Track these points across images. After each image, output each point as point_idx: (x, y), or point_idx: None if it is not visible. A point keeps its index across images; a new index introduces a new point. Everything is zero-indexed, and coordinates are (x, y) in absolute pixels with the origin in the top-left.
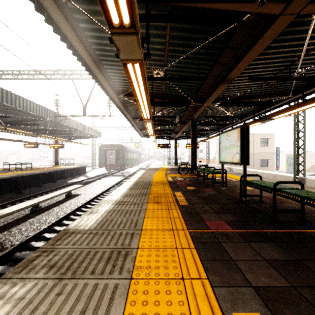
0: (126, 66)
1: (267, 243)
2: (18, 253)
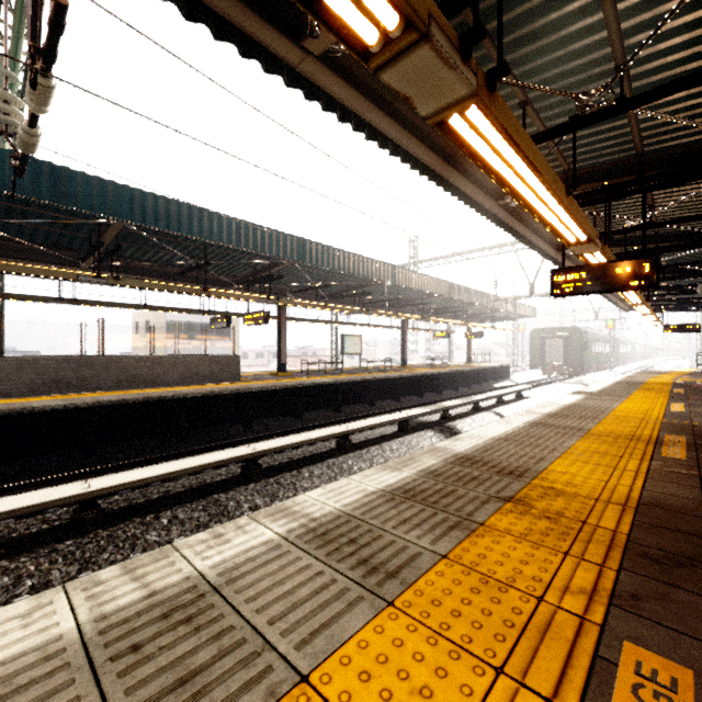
0: None
1: None
2: None
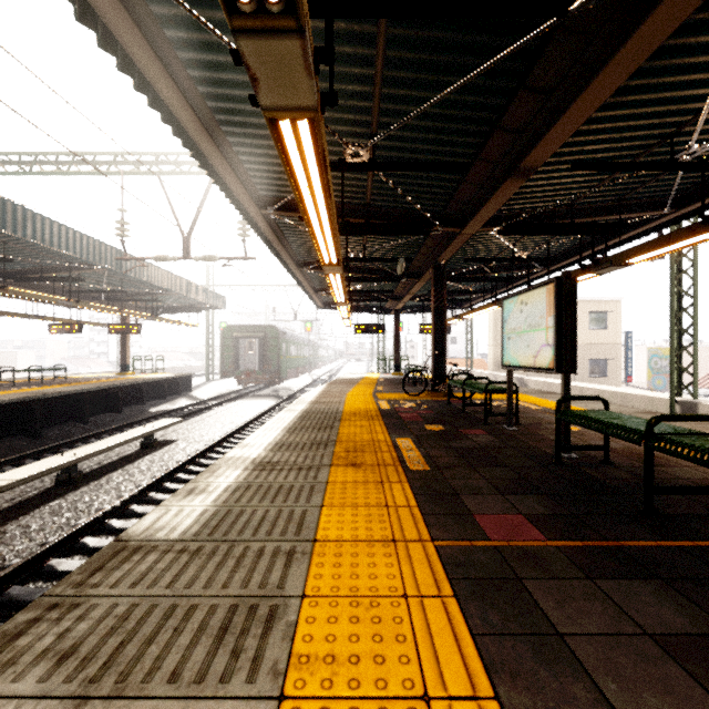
0: (278, 127)
1: (644, 582)
2: (16, 588)
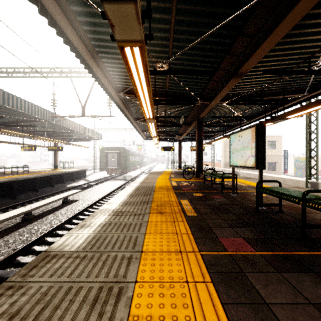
0: (124, 51)
1: (306, 274)
2: (0, 271)
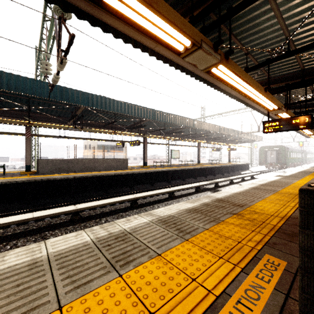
0: None
1: None
2: None
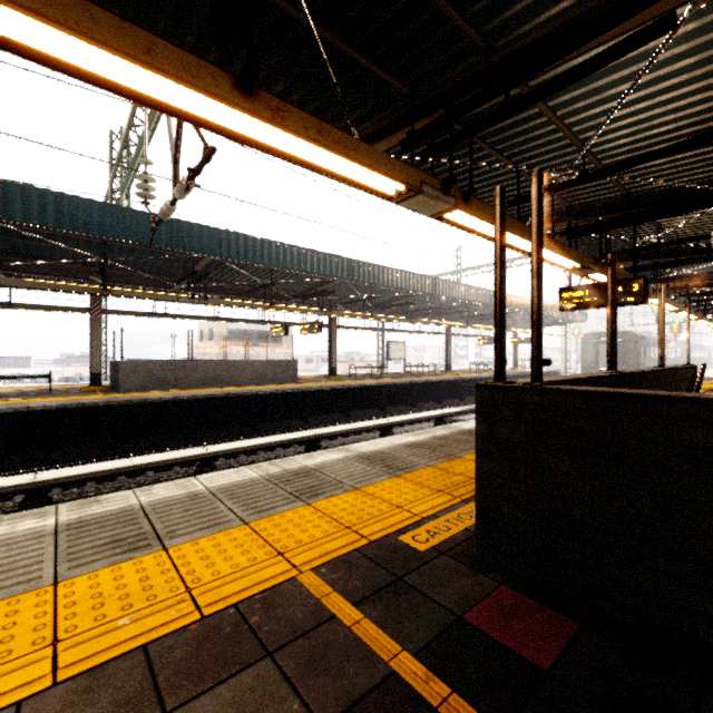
0: None
1: None
2: None
